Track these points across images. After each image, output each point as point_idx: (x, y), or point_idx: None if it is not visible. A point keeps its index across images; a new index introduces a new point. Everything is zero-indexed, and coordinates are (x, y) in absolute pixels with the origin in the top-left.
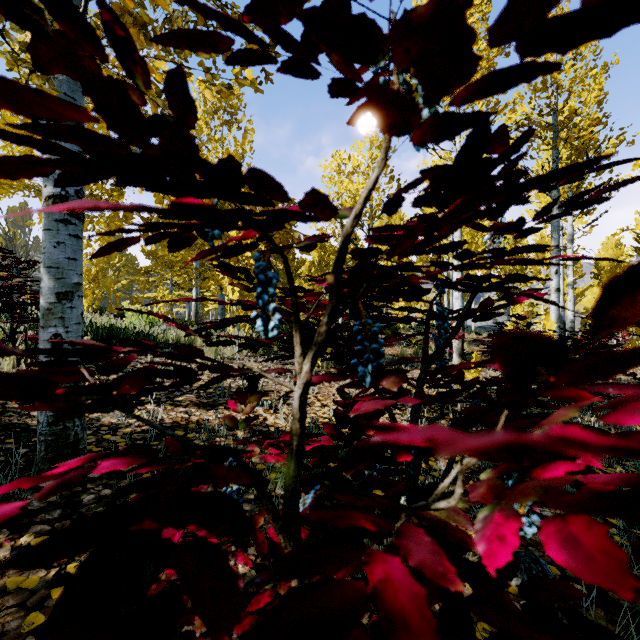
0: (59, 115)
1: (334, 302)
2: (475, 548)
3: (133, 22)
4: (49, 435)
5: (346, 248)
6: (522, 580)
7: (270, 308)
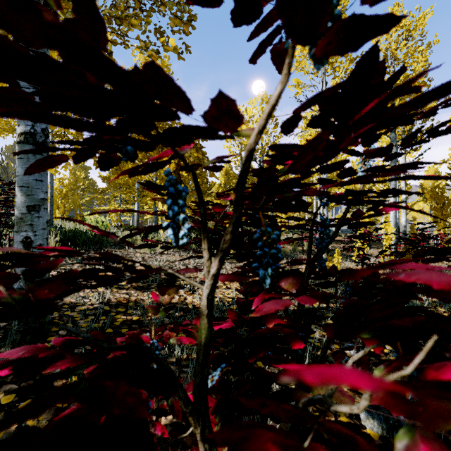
0: None
1: (238, 213)
2: None
3: None
4: None
5: (249, 162)
6: (382, 428)
7: (180, 218)
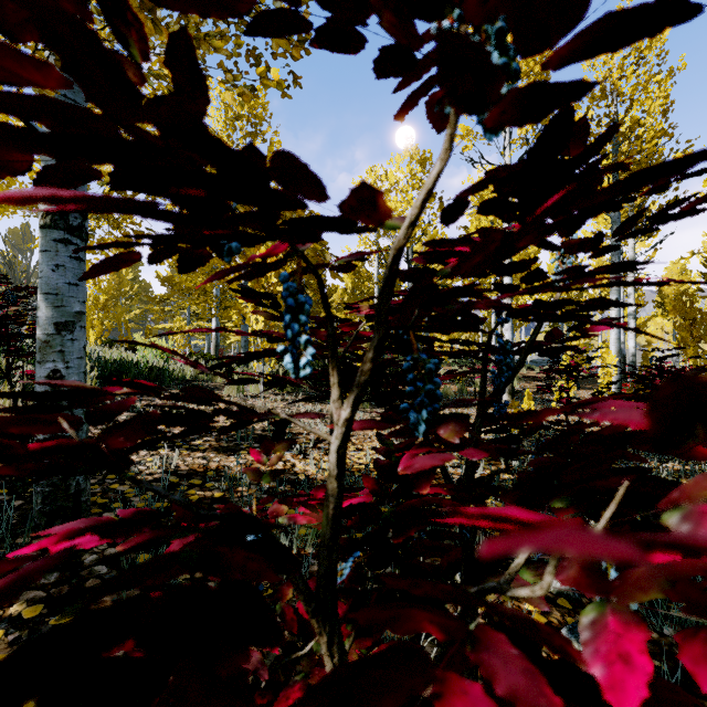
0: (16, 77)
1: (382, 333)
2: (581, 665)
3: (139, 6)
4: (46, 486)
5: (398, 265)
6: None
7: (301, 340)
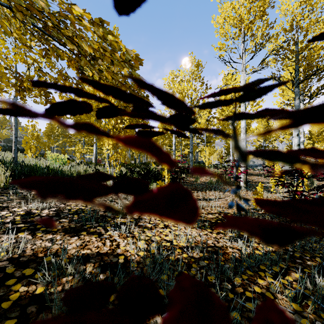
0: None
1: None
2: None
3: None
4: None
5: None
6: None
7: None
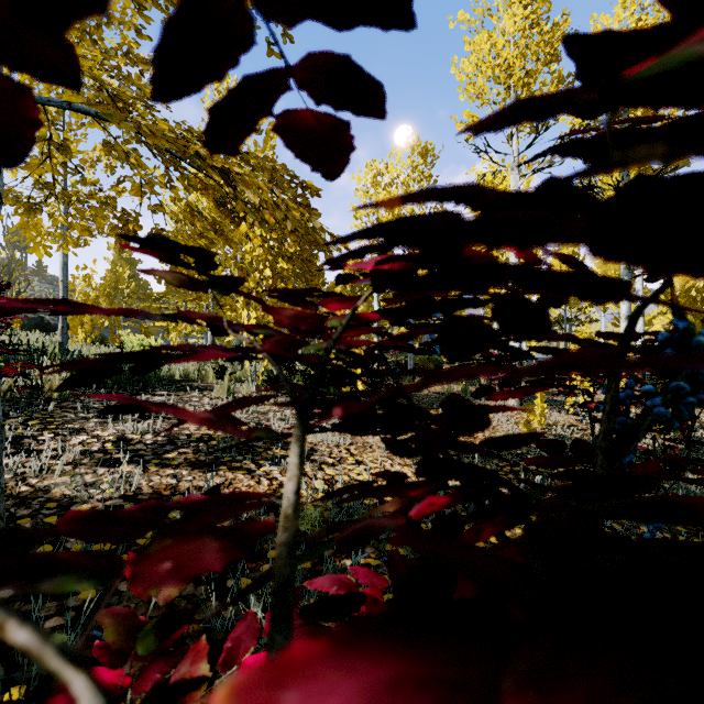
0: None
1: None
2: None
3: None
4: None
5: None
6: None
7: None
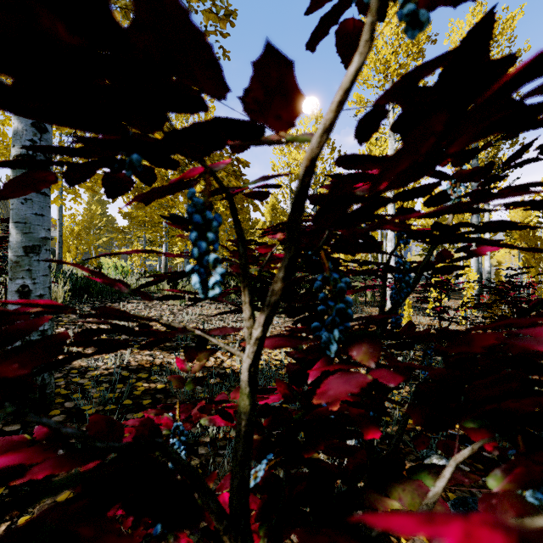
0: None
1: (293, 251)
2: None
3: None
4: None
5: (310, 177)
6: None
7: (210, 259)
